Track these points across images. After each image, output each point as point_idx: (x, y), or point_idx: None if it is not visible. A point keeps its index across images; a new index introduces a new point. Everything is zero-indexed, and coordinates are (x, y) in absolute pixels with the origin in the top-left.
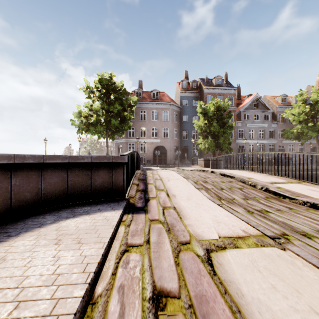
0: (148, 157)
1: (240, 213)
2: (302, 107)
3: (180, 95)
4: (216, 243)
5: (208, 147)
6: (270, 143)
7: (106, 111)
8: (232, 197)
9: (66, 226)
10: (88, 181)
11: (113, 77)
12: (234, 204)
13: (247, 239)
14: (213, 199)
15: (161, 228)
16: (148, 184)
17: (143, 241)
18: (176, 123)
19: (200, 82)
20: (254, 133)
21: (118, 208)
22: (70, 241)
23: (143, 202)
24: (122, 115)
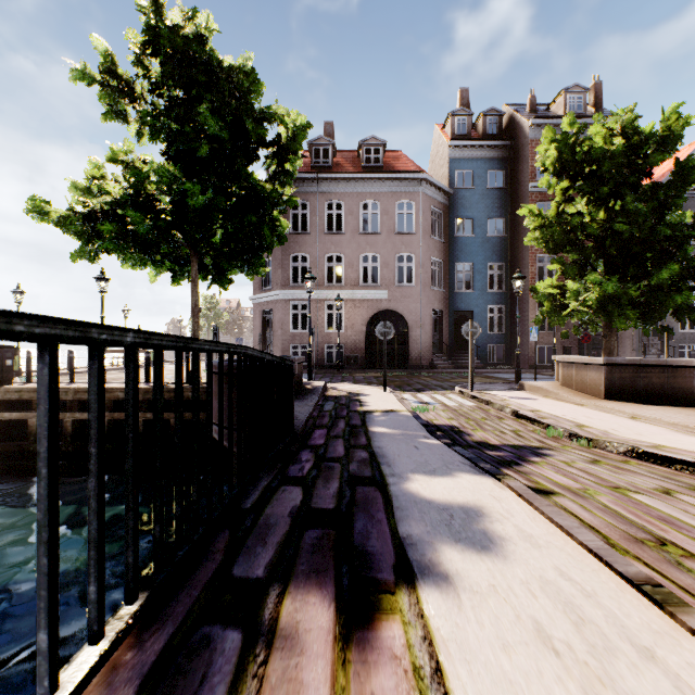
0: (351, 347)
1: None
2: None
3: (449, 157)
4: None
5: (600, 306)
6: None
7: (184, 170)
8: None
9: None
10: None
11: (210, 34)
12: None
13: None
14: None
15: None
16: None
17: None
18: (436, 240)
19: (510, 115)
20: None
21: None
22: None
23: None
24: (244, 185)
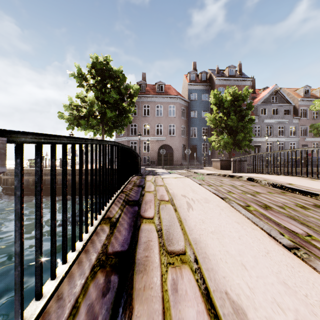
0: (152, 157)
1: None
2: None
3: (188, 88)
4: None
5: (224, 145)
6: (291, 142)
7: (102, 102)
8: None
9: None
10: None
11: (110, 61)
12: None
13: None
14: None
15: None
16: (142, 219)
17: None
18: (183, 119)
19: (210, 74)
20: (273, 130)
21: None
22: None
23: None
24: (120, 107)
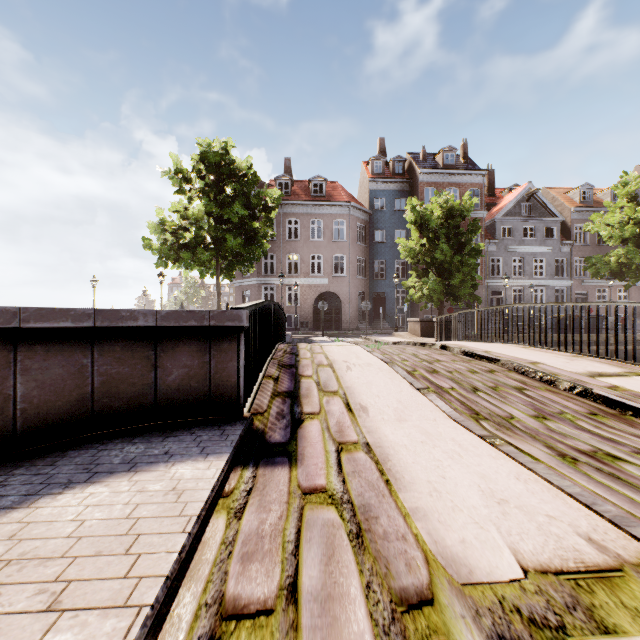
0: (304, 316)
1: (543, 460)
2: (628, 209)
3: (370, 189)
4: (523, 606)
5: (429, 294)
6: (558, 287)
7: (217, 221)
8: (504, 411)
9: (49, 518)
10: (149, 375)
11: (230, 148)
12: (516, 433)
13: (622, 583)
14: (463, 418)
15: (334, 523)
16: (302, 377)
17: (276, 588)
18: (360, 245)
19: (410, 162)
20: (525, 265)
21: (218, 450)
22: (24, 600)
23: (288, 426)
24: (249, 229)
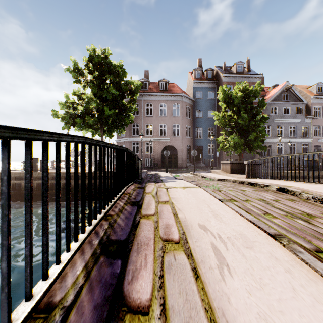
0: (155, 159)
1: None
2: None
3: (193, 86)
4: None
5: (234, 145)
6: (304, 142)
7: (100, 100)
8: None
9: None
10: None
11: (109, 54)
12: None
13: None
14: None
15: None
16: (124, 316)
17: None
18: (188, 119)
19: (216, 71)
20: (284, 130)
21: None
22: None
23: None
24: (120, 105)
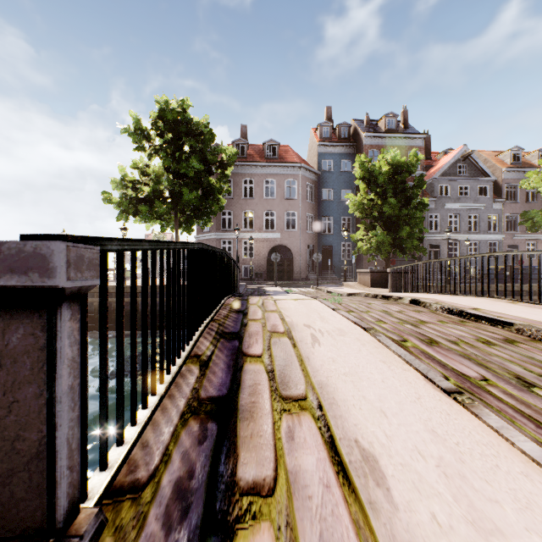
0: (258, 267)
1: None
2: None
3: (318, 152)
4: None
5: (377, 246)
6: (491, 240)
7: (175, 176)
8: None
9: None
10: None
11: (188, 107)
12: None
13: None
14: None
15: None
16: (246, 357)
17: None
18: (310, 203)
19: (355, 127)
20: (460, 221)
21: None
22: None
23: None
24: (205, 184)
